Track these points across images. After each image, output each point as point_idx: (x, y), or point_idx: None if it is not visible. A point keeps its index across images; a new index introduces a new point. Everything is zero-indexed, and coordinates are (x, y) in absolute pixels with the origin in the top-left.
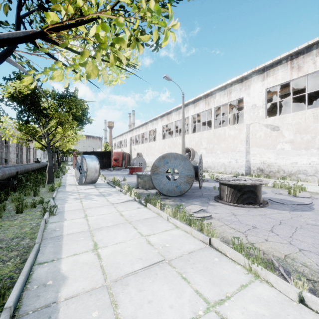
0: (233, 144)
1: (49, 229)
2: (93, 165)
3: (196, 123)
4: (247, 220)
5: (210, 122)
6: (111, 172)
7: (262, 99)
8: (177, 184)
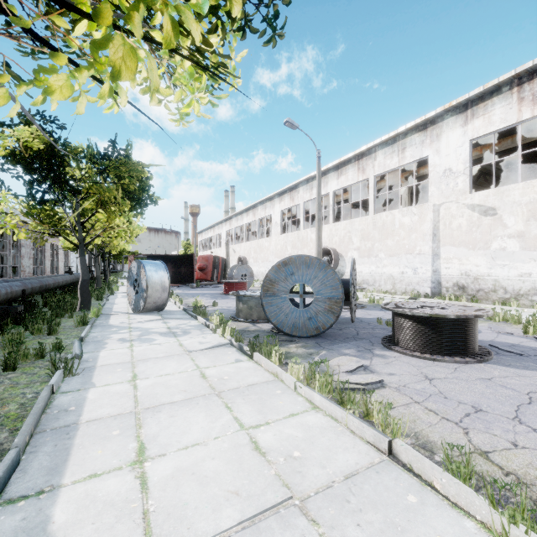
0: (408, 240)
1: (55, 406)
2: (158, 279)
3: (341, 204)
4: (458, 392)
5: (364, 203)
6: (193, 290)
7: (463, 159)
8: (311, 314)
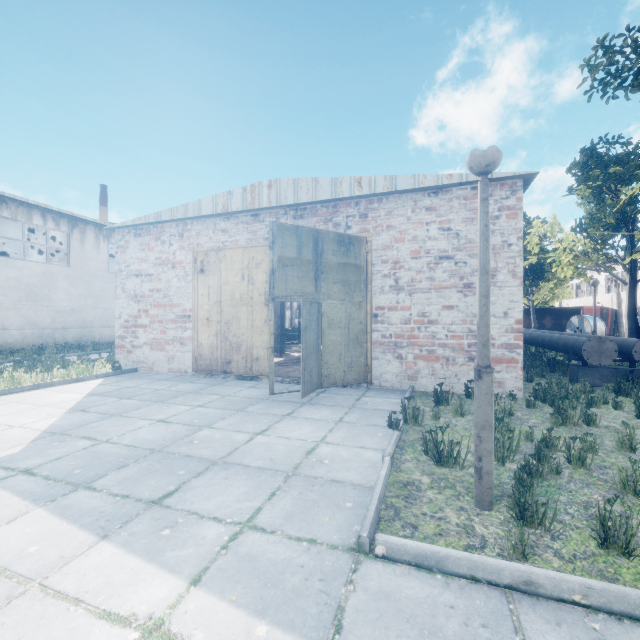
0: None
1: None
2: (598, 327)
3: None
4: None
5: None
6: None
7: None
8: None
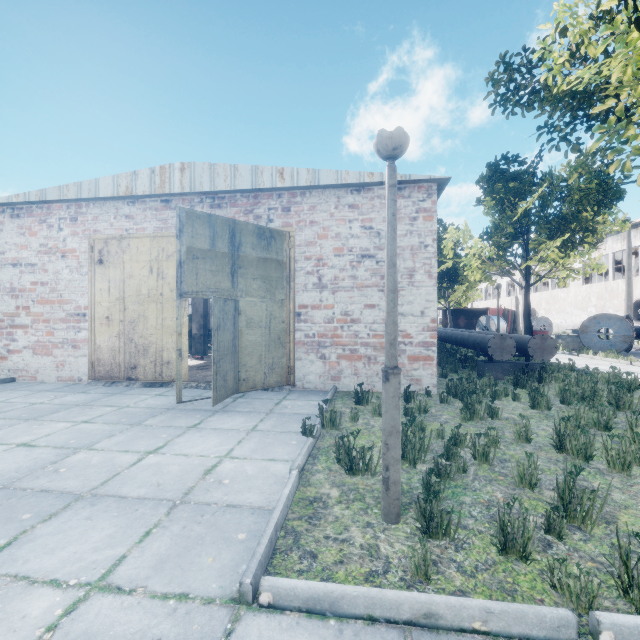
0: None
1: None
2: (501, 326)
3: None
4: None
5: None
6: None
7: None
8: (611, 343)
